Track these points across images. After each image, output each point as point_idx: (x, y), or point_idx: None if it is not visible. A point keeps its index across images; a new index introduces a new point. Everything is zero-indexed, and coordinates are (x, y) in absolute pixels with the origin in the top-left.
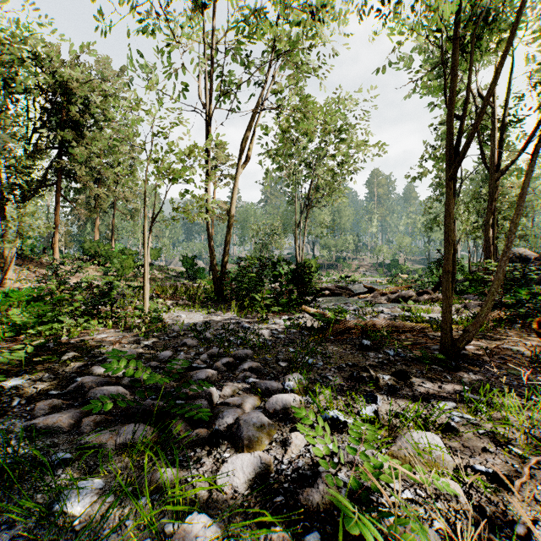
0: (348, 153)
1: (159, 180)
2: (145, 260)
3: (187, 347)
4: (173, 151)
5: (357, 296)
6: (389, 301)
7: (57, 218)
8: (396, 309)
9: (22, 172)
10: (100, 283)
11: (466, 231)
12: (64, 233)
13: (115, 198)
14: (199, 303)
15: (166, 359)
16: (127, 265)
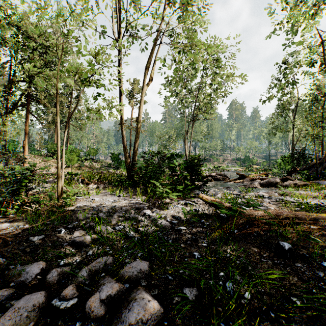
0: (222, 82)
1: (68, 78)
2: (58, 152)
3: (77, 245)
4: (82, 53)
5: (233, 181)
6: (260, 185)
7: (26, 127)
8: (273, 194)
9: (1, 96)
10: (56, 171)
11: (313, 133)
12: (39, 139)
13: None
14: (115, 186)
15: (27, 282)
16: (72, 158)
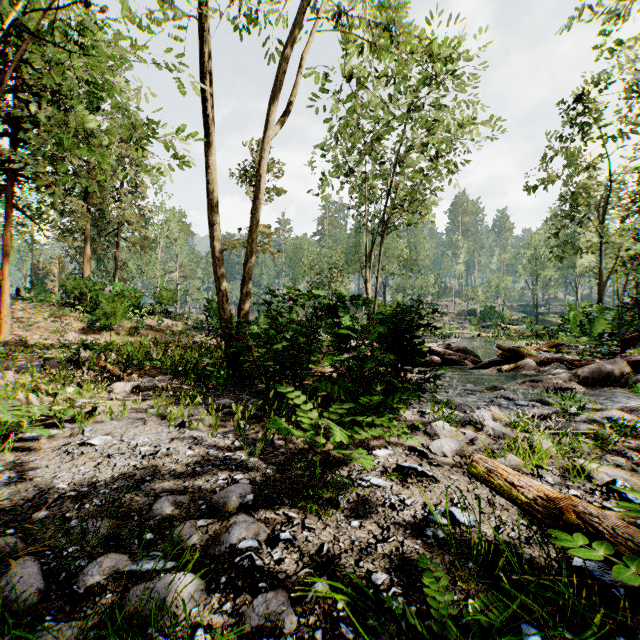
0: (449, 139)
1: None
2: None
3: None
4: None
5: (496, 367)
6: (579, 382)
7: (7, 240)
8: None
9: None
10: (78, 338)
11: None
12: (58, 271)
13: (119, 222)
14: (191, 382)
15: None
16: (113, 311)
